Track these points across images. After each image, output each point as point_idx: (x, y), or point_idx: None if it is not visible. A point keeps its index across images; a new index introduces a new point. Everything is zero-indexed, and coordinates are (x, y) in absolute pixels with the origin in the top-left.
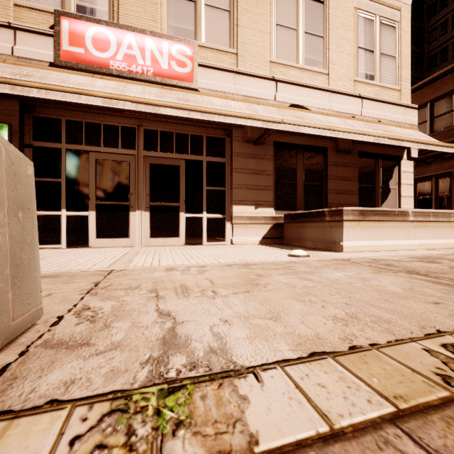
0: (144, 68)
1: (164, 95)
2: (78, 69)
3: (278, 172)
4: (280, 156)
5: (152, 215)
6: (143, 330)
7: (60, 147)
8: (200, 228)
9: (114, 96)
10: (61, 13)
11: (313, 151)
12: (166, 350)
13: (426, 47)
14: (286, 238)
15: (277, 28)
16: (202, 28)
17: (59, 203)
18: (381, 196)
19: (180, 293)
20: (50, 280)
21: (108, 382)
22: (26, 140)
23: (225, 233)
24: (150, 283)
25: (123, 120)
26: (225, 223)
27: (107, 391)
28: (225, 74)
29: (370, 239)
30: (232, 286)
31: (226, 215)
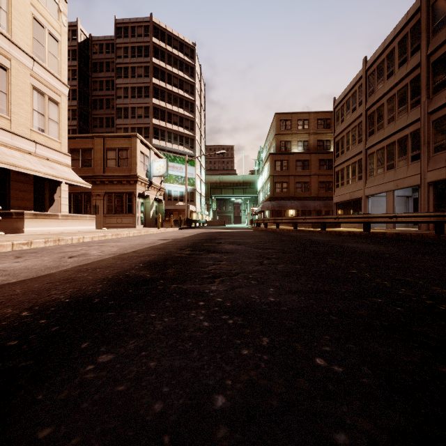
0: None
1: None
2: None
3: None
4: None
5: None
6: None
7: None
8: None
9: None
10: None
11: None
12: None
13: (91, 91)
14: None
15: None
16: None
17: None
18: (49, 203)
19: None
20: None
21: None
22: None
23: None
24: None
25: None
26: None
27: None
28: None
29: (40, 227)
30: None
31: None
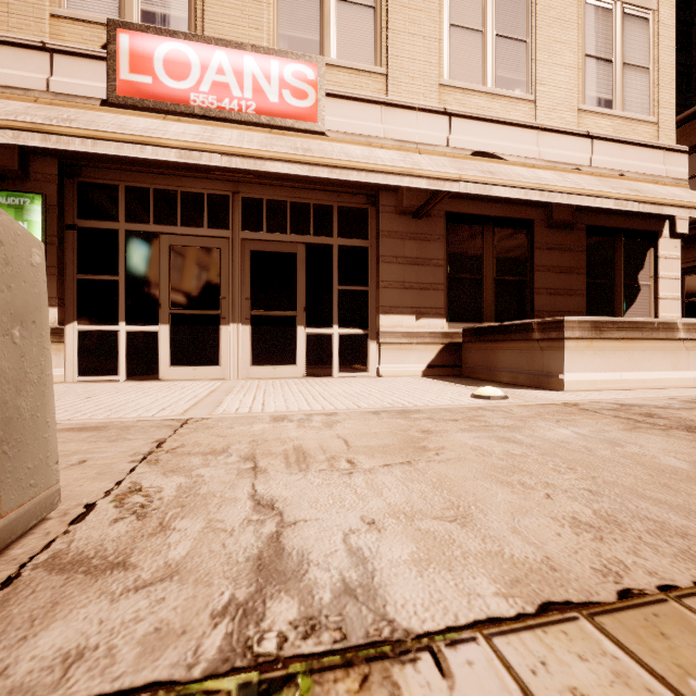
0: (242, 103)
1: (273, 143)
2: (143, 108)
3: (453, 260)
4: (456, 235)
5: (254, 330)
6: (225, 538)
7: (117, 227)
8: (328, 350)
9: (195, 145)
10: (118, 23)
11: (509, 226)
12: (261, 585)
13: None
14: (465, 367)
15: (451, 31)
16: (332, 36)
17: (116, 312)
18: (624, 299)
19: (293, 463)
20: (89, 435)
21: (146, 660)
22: (68, 218)
23: (368, 359)
24: (245, 443)
25: (211, 184)
26: (367, 343)
27: (139, 684)
28: (367, 107)
29: (610, 369)
30: (381, 451)
31: (369, 330)
